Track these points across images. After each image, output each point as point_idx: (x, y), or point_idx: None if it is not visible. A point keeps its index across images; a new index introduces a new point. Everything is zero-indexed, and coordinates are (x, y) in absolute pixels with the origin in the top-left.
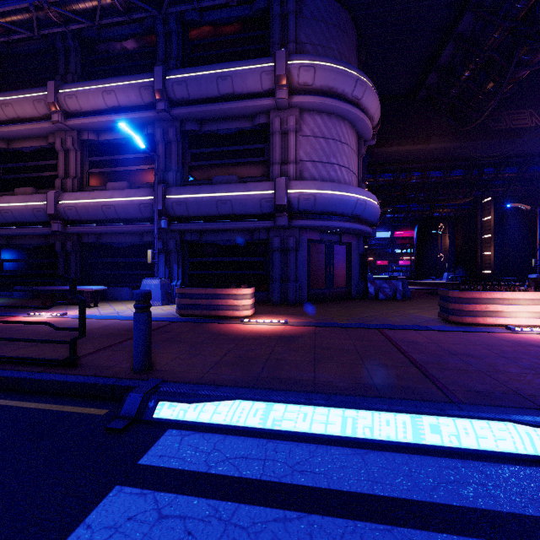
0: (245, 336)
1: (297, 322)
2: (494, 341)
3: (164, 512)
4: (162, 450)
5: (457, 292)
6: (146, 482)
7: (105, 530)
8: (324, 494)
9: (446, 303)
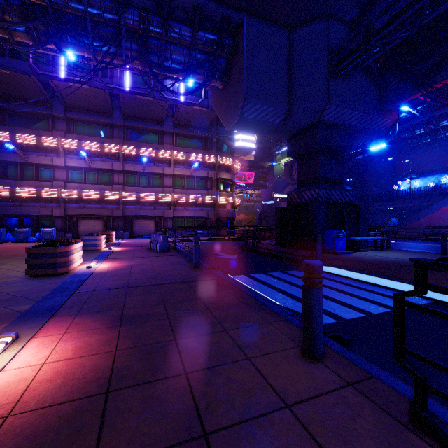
0: (125, 348)
1: (11, 331)
2: (120, 272)
3: (333, 309)
4: (325, 320)
5: (65, 247)
6: (336, 316)
7: (351, 313)
8: (288, 296)
9: (52, 259)
